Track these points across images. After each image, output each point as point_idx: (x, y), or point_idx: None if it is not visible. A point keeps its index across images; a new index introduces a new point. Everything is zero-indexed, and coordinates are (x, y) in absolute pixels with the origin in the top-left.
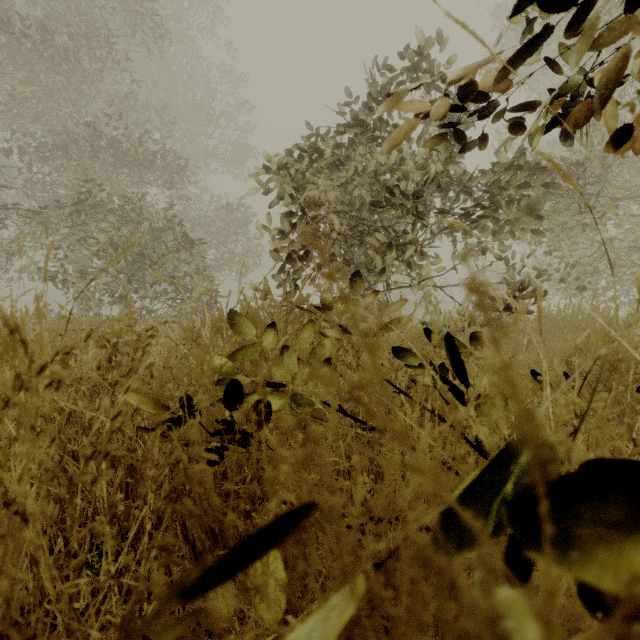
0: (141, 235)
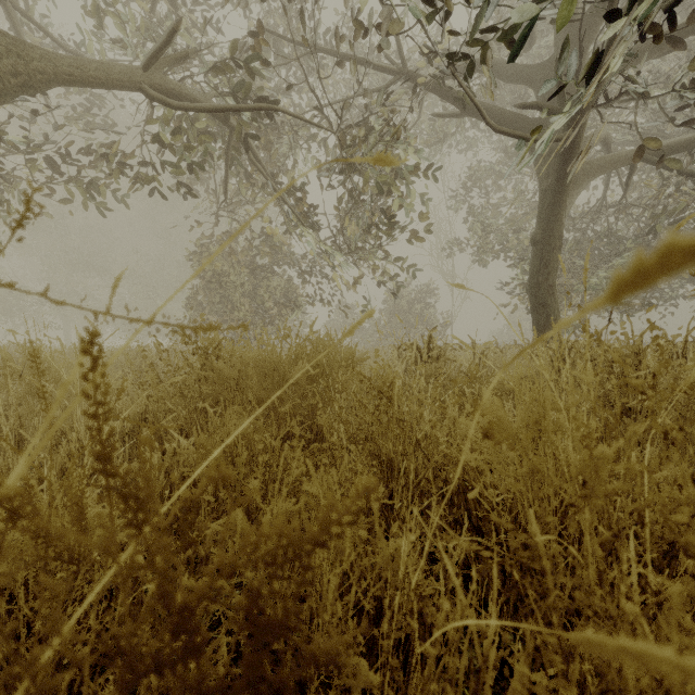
0: None
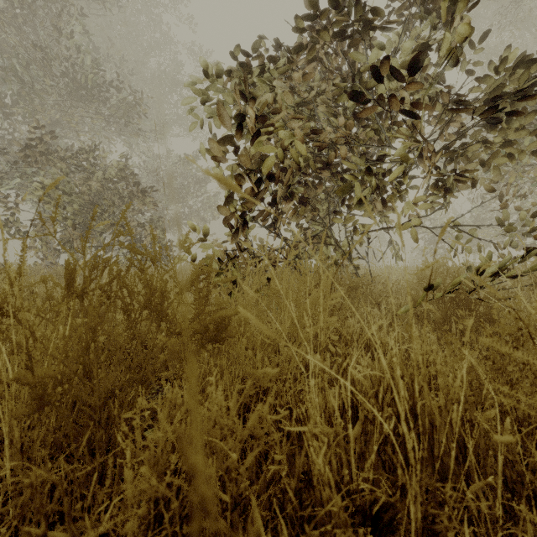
0: (91, 183)
